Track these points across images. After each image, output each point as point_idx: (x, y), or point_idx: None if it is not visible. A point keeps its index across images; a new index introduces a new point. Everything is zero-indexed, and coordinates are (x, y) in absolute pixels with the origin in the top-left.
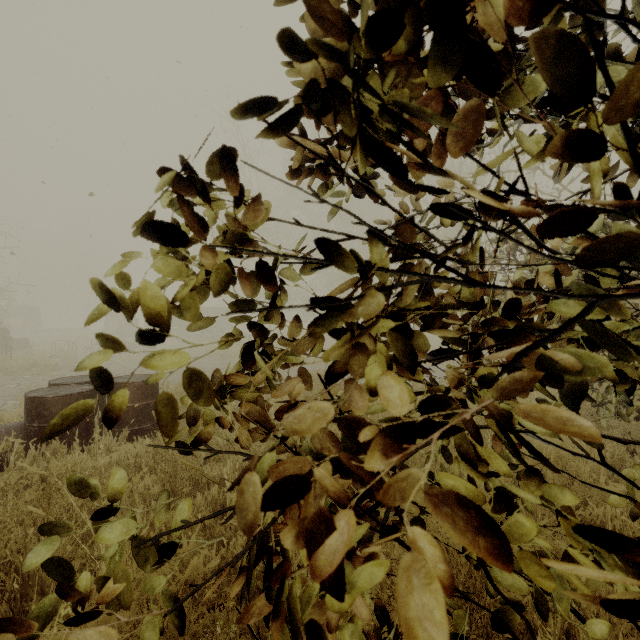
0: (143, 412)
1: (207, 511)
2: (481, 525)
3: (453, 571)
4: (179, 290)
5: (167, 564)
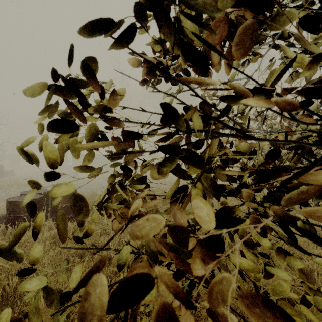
0: (69, 209)
1: None
2: (278, 318)
3: (234, 301)
4: (73, 143)
5: (75, 296)
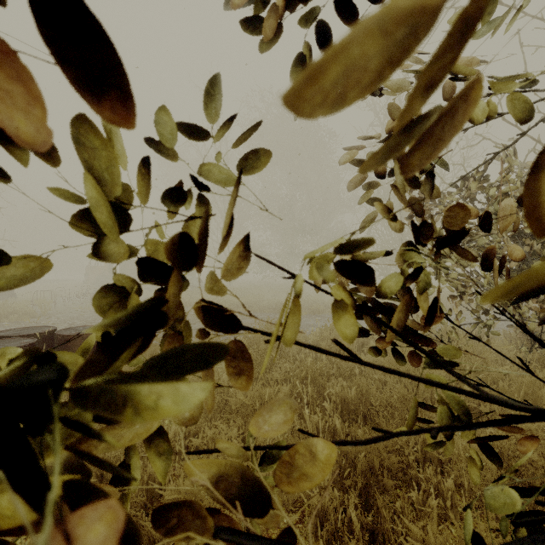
0: None
1: (139, 496)
2: None
3: None
4: None
5: None
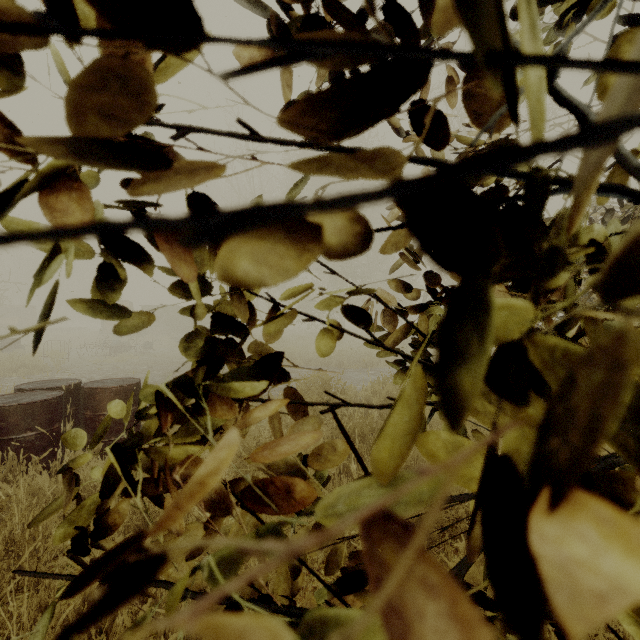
0: (121, 421)
1: None
2: None
3: None
4: None
5: None
